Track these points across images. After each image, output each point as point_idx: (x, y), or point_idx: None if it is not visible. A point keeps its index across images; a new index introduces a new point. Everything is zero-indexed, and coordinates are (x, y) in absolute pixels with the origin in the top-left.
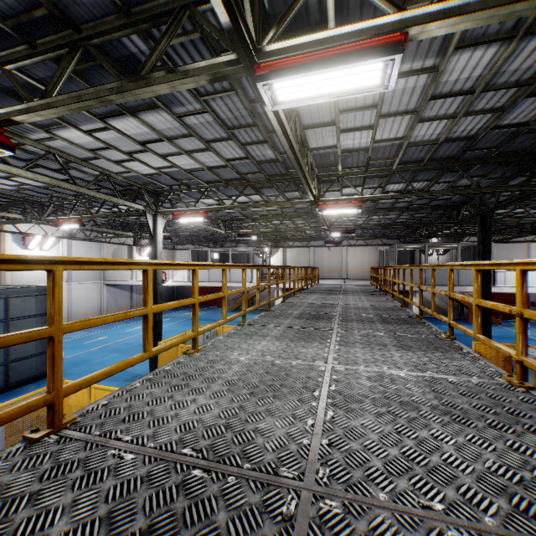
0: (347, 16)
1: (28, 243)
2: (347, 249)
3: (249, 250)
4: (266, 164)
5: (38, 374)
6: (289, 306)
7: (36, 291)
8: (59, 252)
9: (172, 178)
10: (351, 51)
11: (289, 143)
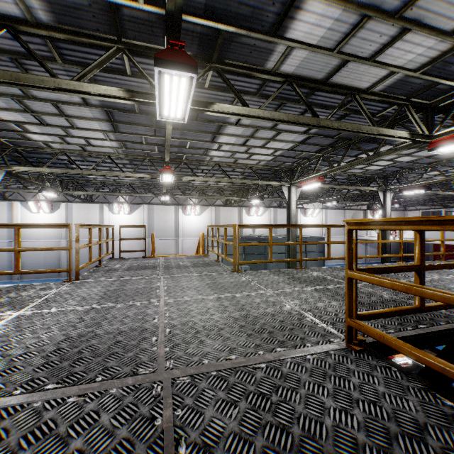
0: None
1: (306, 213)
2: None
3: None
4: None
5: None
6: None
7: (316, 239)
8: (320, 217)
9: (397, 167)
10: None
11: None
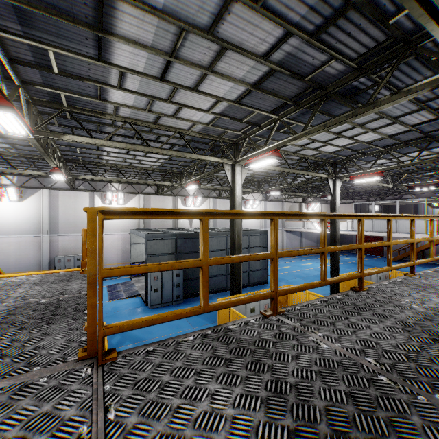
0: None
1: (246, 204)
2: None
3: (421, 201)
4: None
5: (260, 281)
6: None
7: (259, 232)
8: (260, 209)
9: (352, 150)
10: None
11: None
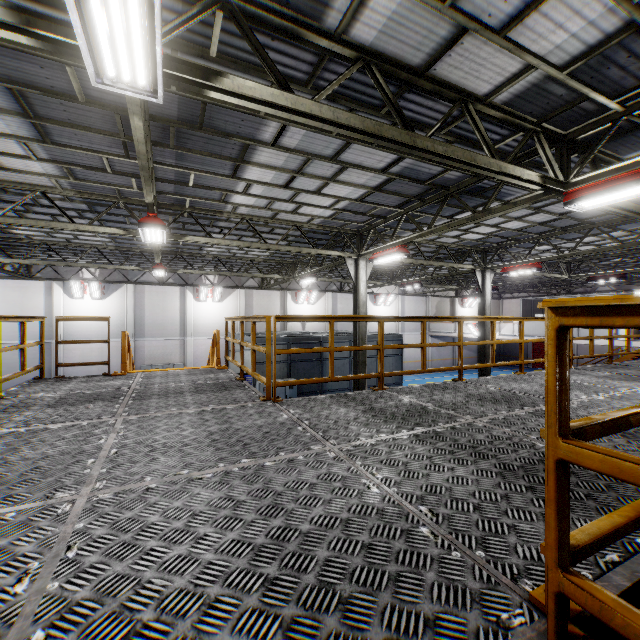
0: None
1: (376, 300)
2: None
3: None
4: None
5: None
6: None
7: (392, 337)
8: (395, 307)
9: (501, 238)
10: (635, 179)
11: (618, 209)
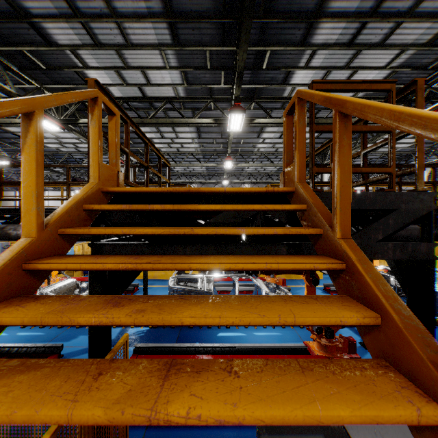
0: None
1: None
2: None
3: None
4: None
5: None
6: None
7: None
8: None
9: (426, 143)
10: None
11: None
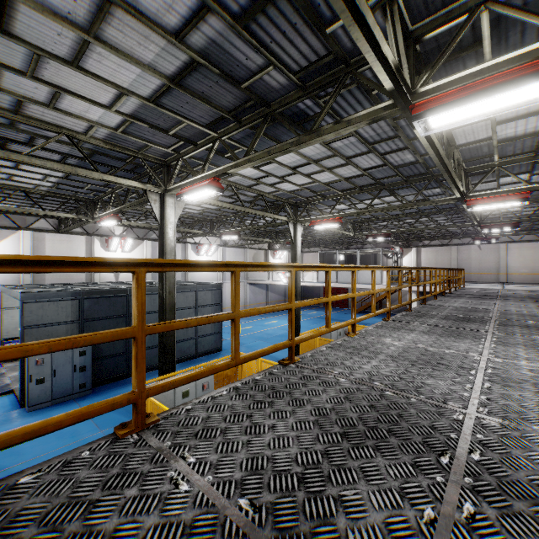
0: (505, 28)
1: (199, 251)
2: (506, 247)
3: (378, 251)
4: (404, 167)
5: (212, 349)
6: (431, 308)
7: (211, 286)
8: (217, 257)
9: (312, 191)
10: (509, 79)
11: (435, 152)
